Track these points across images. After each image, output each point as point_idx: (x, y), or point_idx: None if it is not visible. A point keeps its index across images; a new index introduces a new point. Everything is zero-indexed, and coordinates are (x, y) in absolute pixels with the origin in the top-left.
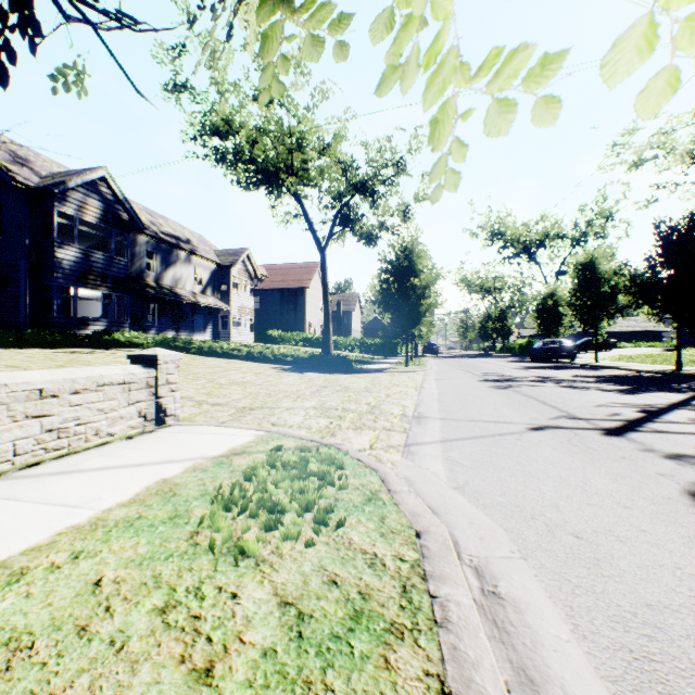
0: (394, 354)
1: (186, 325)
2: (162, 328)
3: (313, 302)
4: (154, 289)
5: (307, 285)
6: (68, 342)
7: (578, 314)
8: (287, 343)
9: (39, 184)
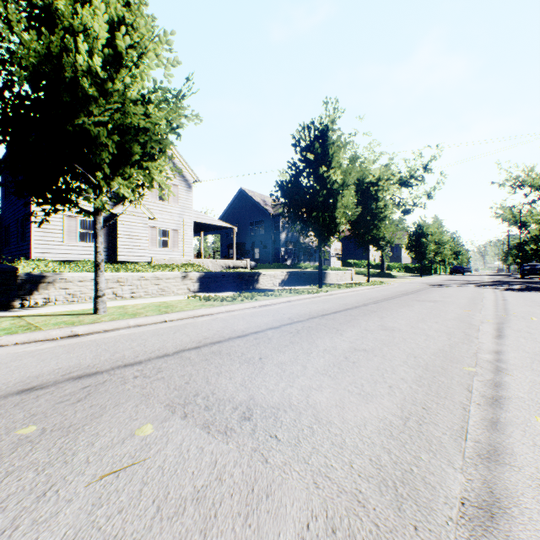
0: (427, 273)
1: (312, 259)
2: (304, 261)
3: None
4: (303, 244)
5: None
6: (286, 267)
7: None
8: (358, 267)
9: (274, 212)
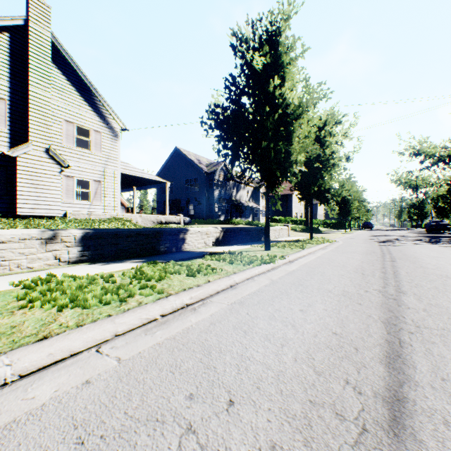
0: (343, 228)
1: (243, 215)
2: (236, 217)
3: (295, 201)
4: (235, 201)
5: (293, 192)
6: (219, 223)
7: (449, 206)
8: (282, 223)
9: (208, 170)
